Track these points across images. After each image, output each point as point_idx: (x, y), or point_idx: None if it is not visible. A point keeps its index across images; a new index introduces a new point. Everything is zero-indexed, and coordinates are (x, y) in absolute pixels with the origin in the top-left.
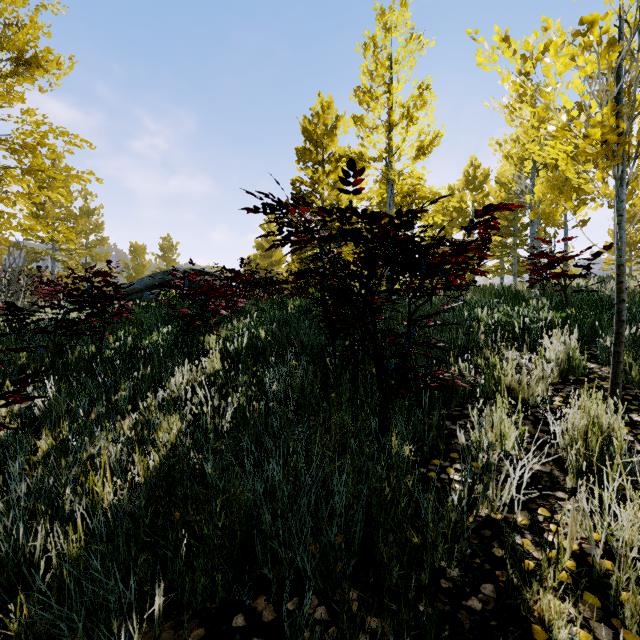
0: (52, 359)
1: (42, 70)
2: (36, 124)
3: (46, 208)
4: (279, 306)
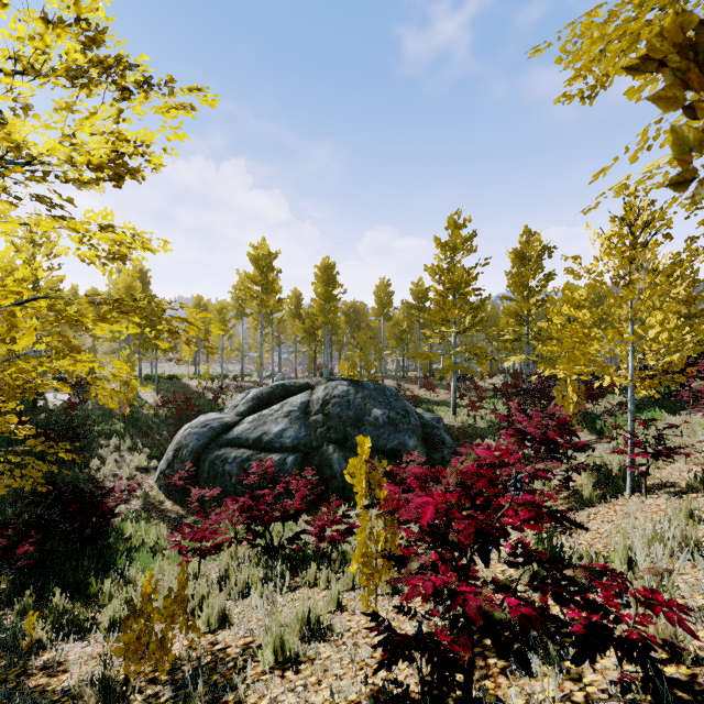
0: None
1: None
2: None
3: None
4: None
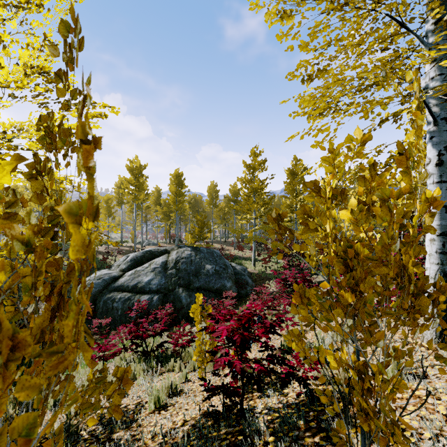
0: None
1: None
2: None
3: None
4: None
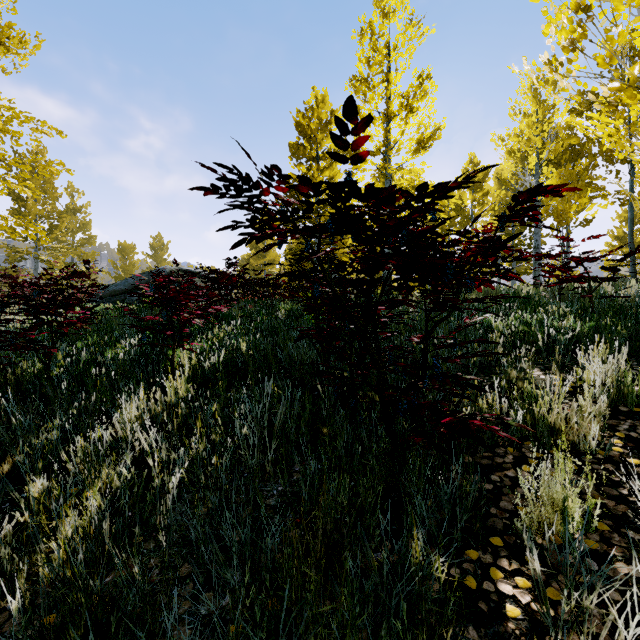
0: None
1: (2, 47)
2: None
3: (28, 205)
4: (268, 310)
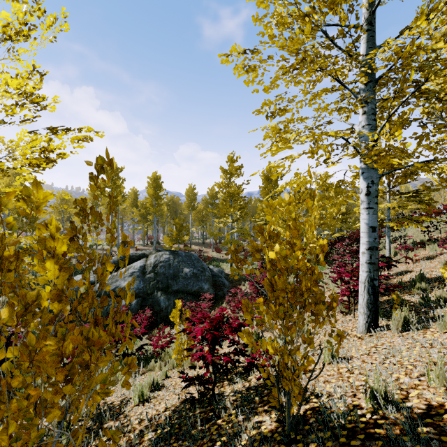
0: None
1: None
2: None
3: None
4: None
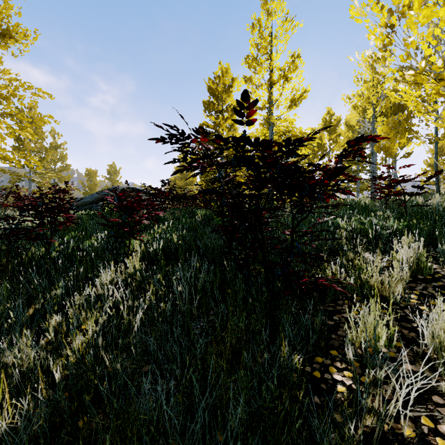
0: (7, 260)
1: (13, 39)
2: (8, 80)
3: (25, 143)
4: (190, 215)
